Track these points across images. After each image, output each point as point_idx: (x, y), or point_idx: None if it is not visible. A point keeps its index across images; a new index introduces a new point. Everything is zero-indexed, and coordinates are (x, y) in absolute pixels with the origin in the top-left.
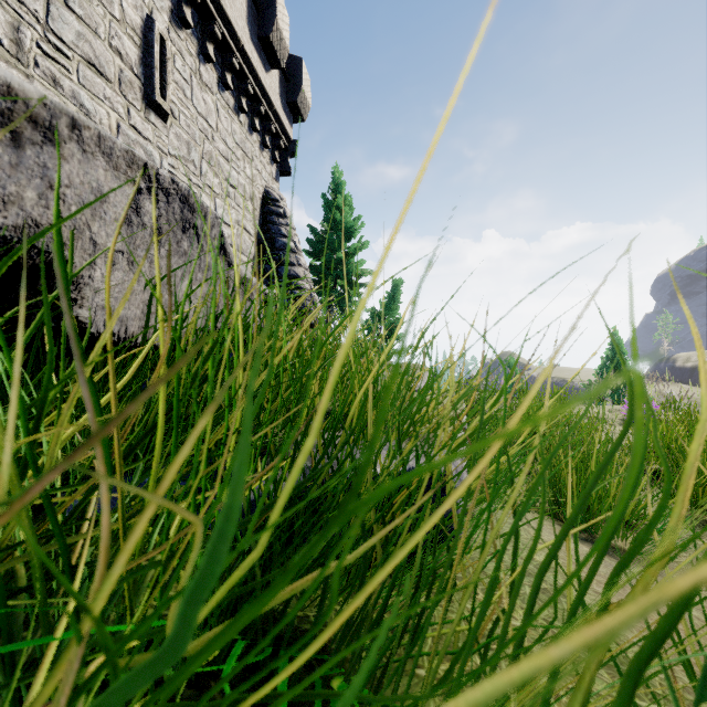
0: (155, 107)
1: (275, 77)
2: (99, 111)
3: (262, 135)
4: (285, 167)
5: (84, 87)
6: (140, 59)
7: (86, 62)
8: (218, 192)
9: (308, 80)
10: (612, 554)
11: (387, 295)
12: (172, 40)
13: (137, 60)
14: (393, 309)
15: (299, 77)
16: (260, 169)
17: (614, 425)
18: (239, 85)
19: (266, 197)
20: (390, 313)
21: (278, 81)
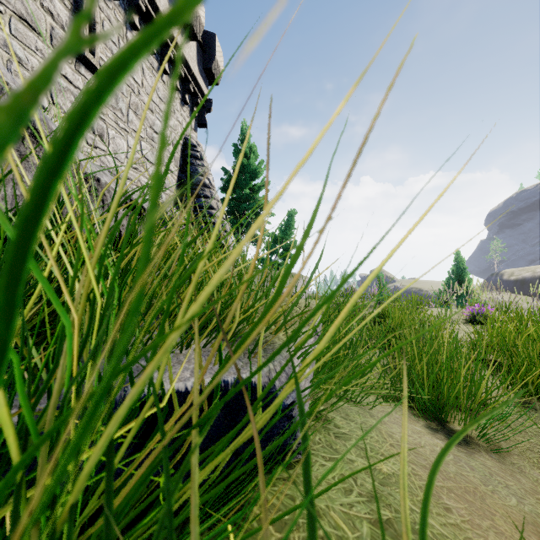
0: (84, 62)
1: (193, 48)
2: (31, 60)
3: (182, 93)
4: (202, 120)
5: (16, 38)
6: (71, 20)
7: (18, 17)
8: (143, 136)
9: (221, 51)
10: (460, 442)
11: (284, 223)
12: (101, 8)
13: (68, 21)
14: (289, 234)
15: (213, 49)
16: (180, 121)
17: (459, 324)
18: (162, 51)
19: (186, 143)
20: (286, 237)
21: (196, 51)
